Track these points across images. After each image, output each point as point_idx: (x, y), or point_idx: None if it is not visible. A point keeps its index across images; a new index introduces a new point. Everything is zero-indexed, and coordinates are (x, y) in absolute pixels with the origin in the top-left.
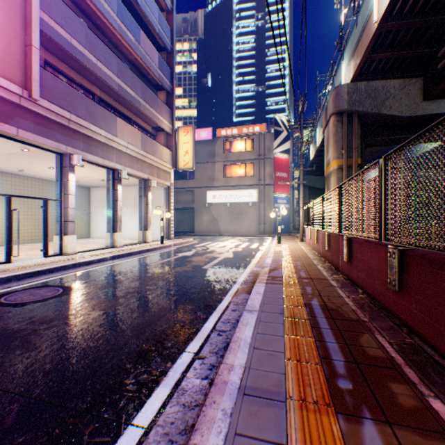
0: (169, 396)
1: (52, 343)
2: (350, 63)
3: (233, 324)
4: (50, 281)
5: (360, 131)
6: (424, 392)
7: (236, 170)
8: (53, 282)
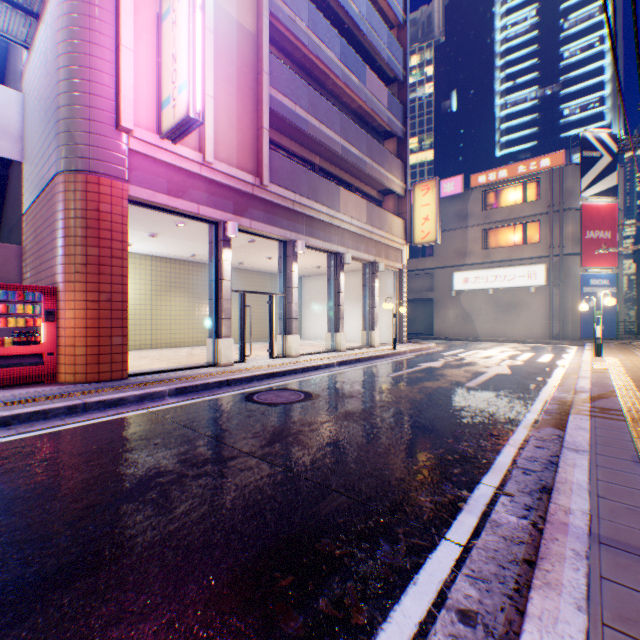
0: (478, 524)
1: (323, 446)
2: None
3: (543, 464)
4: (286, 385)
5: None
6: None
7: (504, 236)
8: (289, 386)
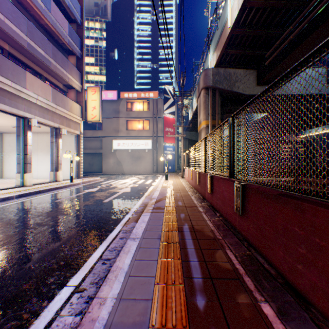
0: None
1: None
2: (214, 54)
3: (118, 251)
4: None
5: (220, 101)
6: (258, 298)
7: (136, 125)
8: None
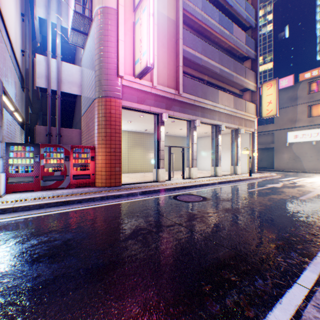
0: (318, 279)
1: (216, 224)
2: None
3: None
4: (192, 192)
5: None
6: None
7: None
8: (194, 193)
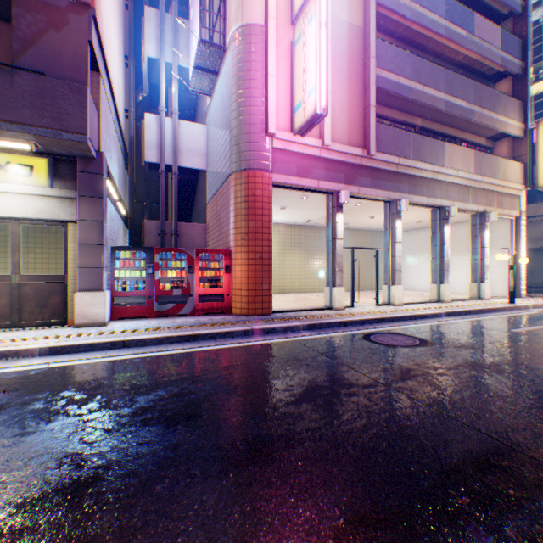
0: None
1: (456, 390)
2: None
3: None
4: (396, 330)
5: None
6: None
7: None
8: (400, 331)
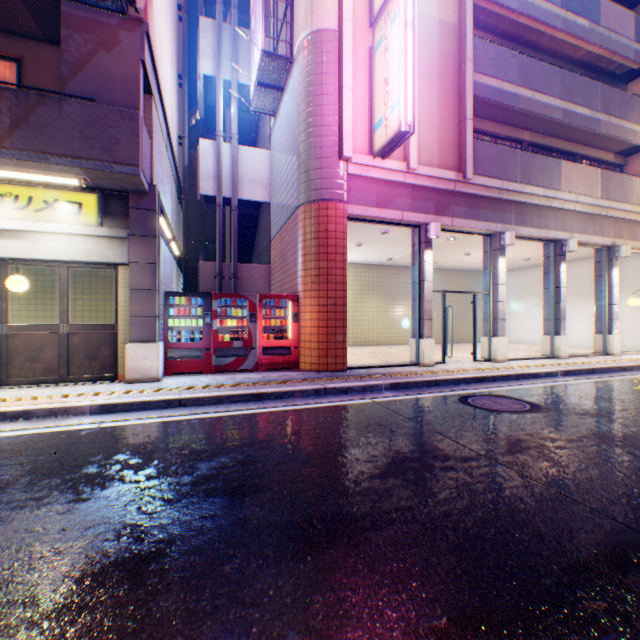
0: None
1: (580, 467)
2: None
3: None
4: (500, 391)
5: None
6: None
7: None
8: (505, 393)
